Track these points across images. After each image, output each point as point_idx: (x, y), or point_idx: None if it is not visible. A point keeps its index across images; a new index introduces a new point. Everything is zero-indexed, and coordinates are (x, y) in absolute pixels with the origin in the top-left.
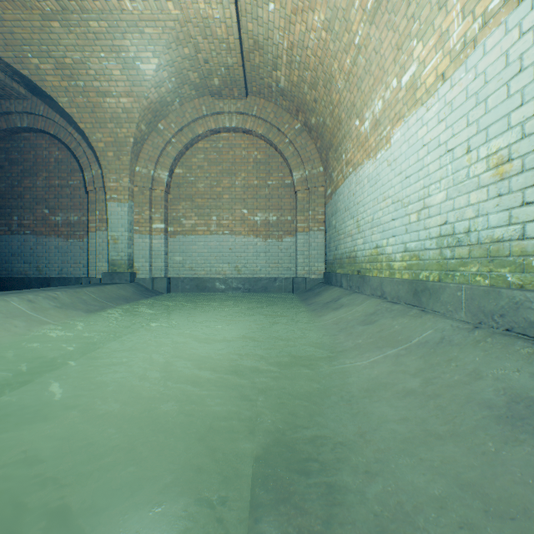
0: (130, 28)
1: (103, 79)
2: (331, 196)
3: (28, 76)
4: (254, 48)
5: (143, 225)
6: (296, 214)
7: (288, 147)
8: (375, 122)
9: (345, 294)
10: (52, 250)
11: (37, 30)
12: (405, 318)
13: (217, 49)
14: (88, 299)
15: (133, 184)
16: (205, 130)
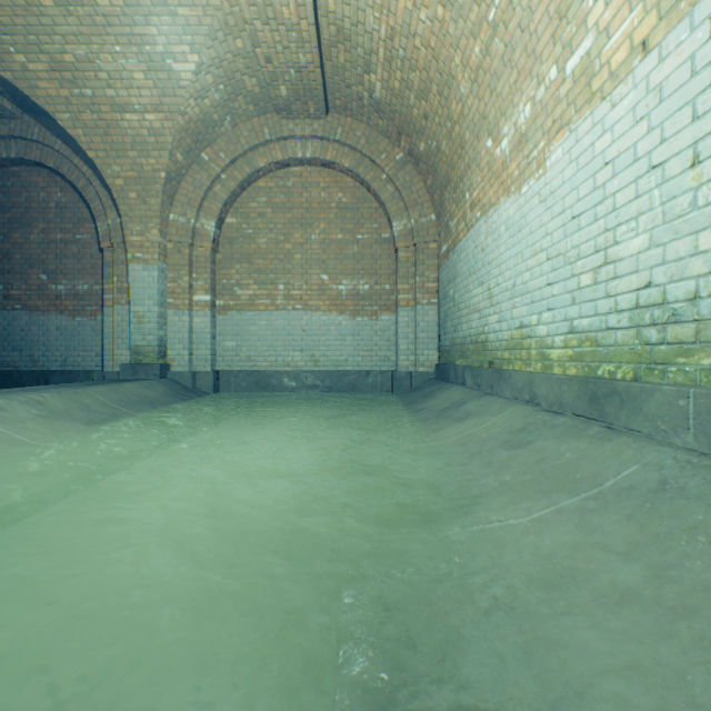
0: (156, 8)
1: (119, 86)
2: (448, 255)
3: (12, 81)
4: (338, 40)
5: (181, 297)
6: (397, 282)
7: (385, 186)
8: (520, 138)
9: (471, 397)
10: (53, 332)
11: (21, 11)
12: (582, 440)
13: (283, 41)
14: (93, 403)
15: (165, 239)
16: (268, 162)
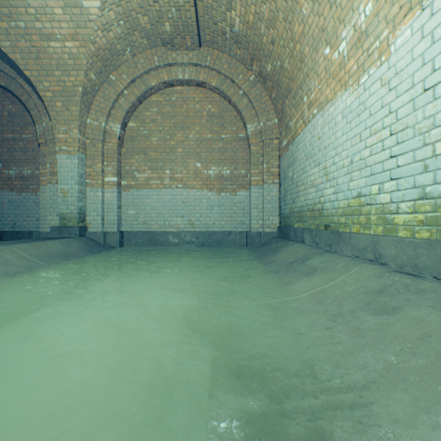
0: None
1: (44, 19)
2: (287, 147)
3: None
4: None
5: (95, 178)
6: (250, 167)
7: (242, 99)
8: (359, 36)
9: (313, 254)
10: (6, 204)
11: None
12: None
13: None
14: (13, 258)
15: (83, 136)
16: (158, 82)
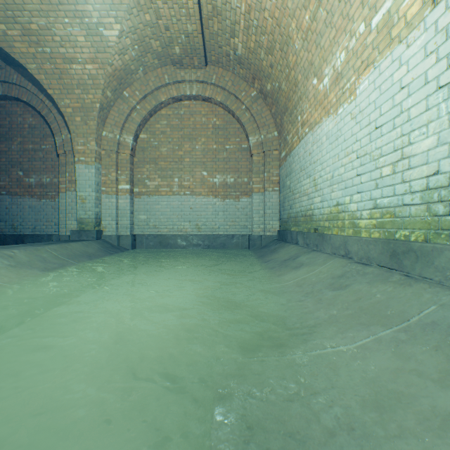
0: None
1: (68, 46)
2: (286, 158)
3: None
4: (213, 14)
5: (110, 186)
6: (252, 176)
7: (244, 113)
8: (337, 76)
9: (303, 252)
10: (26, 209)
11: None
12: (388, 285)
13: (177, 15)
14: (49, 256)
15: (100, 148)
16: (168, 98)
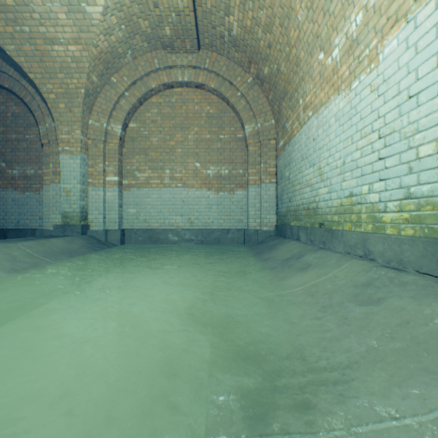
0: None
1: (48, 24)
2: (284, 147)
3: None
4: None
5: (97, 178)
6: (248, 167)
7: (240, 100)
8: (351, 43)
9: (308, 251)
10: (9, 203)
11: None
12: None
13: None
14: (20, 254)
15: (86, 137)
16: (158, 84)
